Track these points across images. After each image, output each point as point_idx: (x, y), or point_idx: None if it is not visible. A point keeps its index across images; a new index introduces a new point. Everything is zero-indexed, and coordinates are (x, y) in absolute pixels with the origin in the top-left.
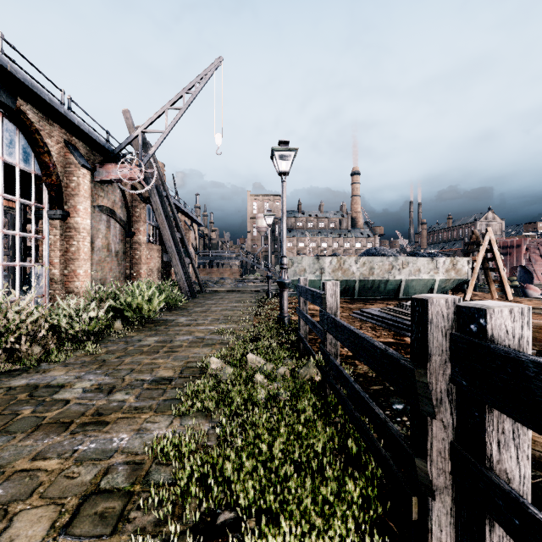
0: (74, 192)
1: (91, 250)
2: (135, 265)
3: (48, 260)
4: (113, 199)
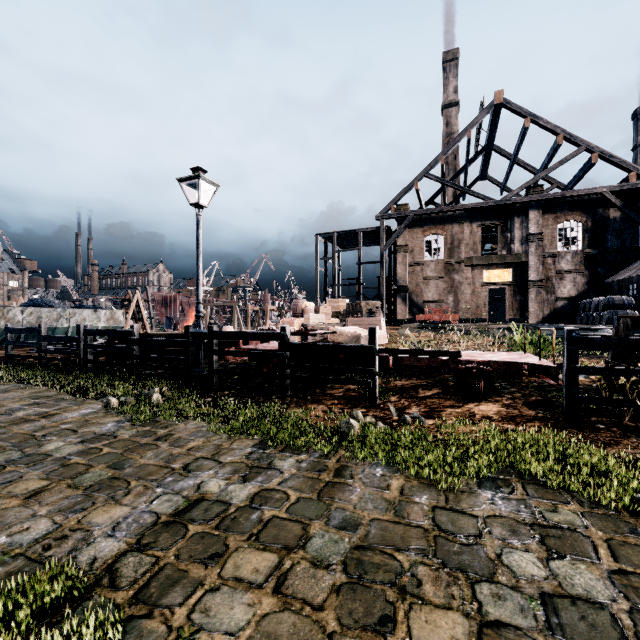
0: None
1: None
2: None
3: None
4: None
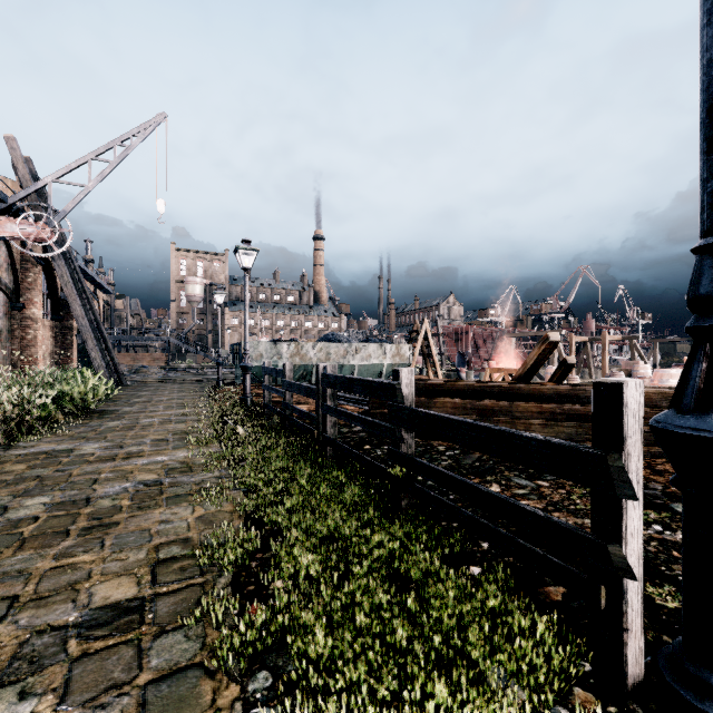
0: None
1: None
2: (25, 348)
3: None
4: None
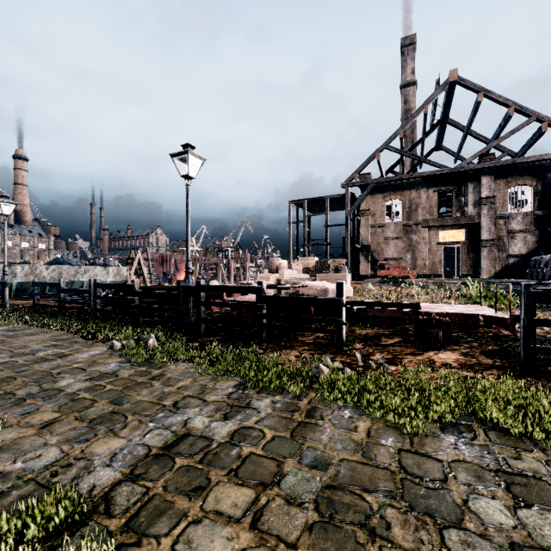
0: None
1: None
2: None
3: None
4: None
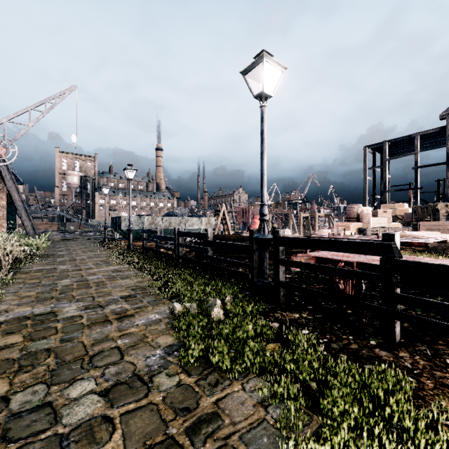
0: None
1: None
2: None
3: None
4: None
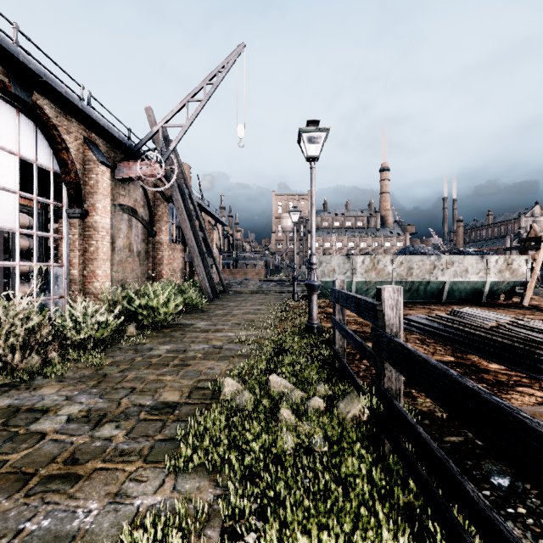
0: (92, 190)
1: (112, 250)
2: (157, 265)
3: (67, 260)
4: (134, 198)
